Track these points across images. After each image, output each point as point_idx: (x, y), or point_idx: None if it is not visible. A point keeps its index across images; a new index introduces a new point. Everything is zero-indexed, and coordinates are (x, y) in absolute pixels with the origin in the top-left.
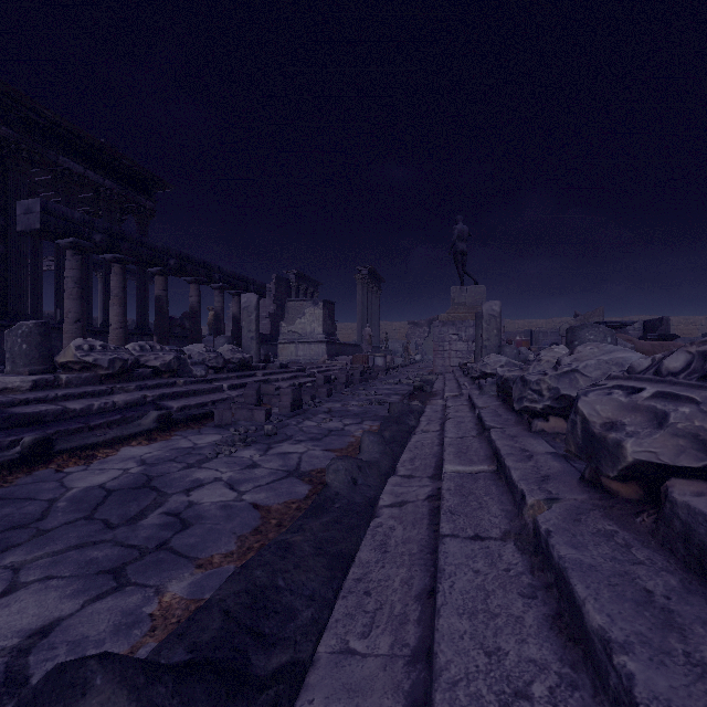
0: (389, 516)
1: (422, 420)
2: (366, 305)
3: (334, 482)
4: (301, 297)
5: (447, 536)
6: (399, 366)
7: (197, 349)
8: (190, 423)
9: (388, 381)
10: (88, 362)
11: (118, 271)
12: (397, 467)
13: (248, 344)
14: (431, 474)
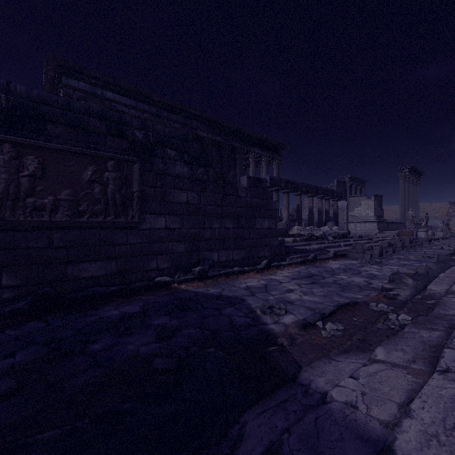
0: (443, 277)
1: None
2: (407, 194)
3: (420, 271)
4: (352, 192)
5: None
6: (439, 238)
7: (326, 229)
8: (340, 257)
9: (431, 247)
10: (301, 234)
11: (286, 196)
12: (444, 272)
13: (342, 225)
14: None
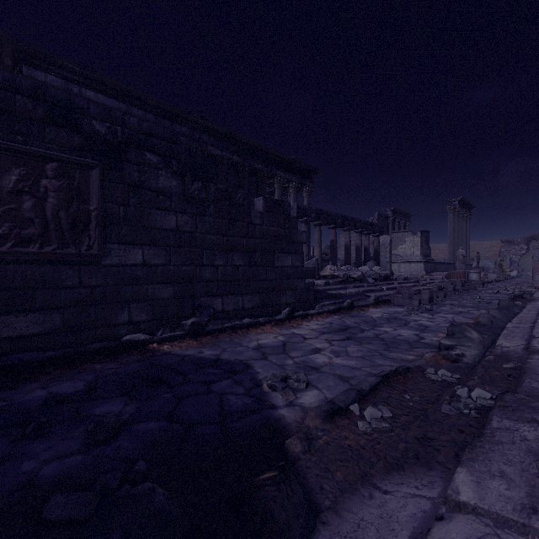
0: (512, 328)
1: (524, 310)
2: (456, 230)
3: (482, 321)
4: (395, 227)
5: (538, 325)
6: (493, 281)
7: (365, 269)
8: (383, 303)
9: (487, 291)
10: (336, 275)
11: (318, 230)
12: (511, 321)
13: (384, 265)
14: (531, 323)
